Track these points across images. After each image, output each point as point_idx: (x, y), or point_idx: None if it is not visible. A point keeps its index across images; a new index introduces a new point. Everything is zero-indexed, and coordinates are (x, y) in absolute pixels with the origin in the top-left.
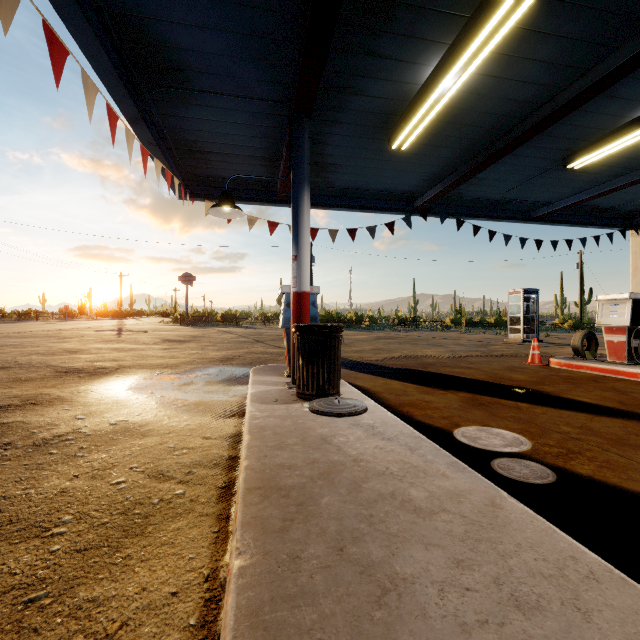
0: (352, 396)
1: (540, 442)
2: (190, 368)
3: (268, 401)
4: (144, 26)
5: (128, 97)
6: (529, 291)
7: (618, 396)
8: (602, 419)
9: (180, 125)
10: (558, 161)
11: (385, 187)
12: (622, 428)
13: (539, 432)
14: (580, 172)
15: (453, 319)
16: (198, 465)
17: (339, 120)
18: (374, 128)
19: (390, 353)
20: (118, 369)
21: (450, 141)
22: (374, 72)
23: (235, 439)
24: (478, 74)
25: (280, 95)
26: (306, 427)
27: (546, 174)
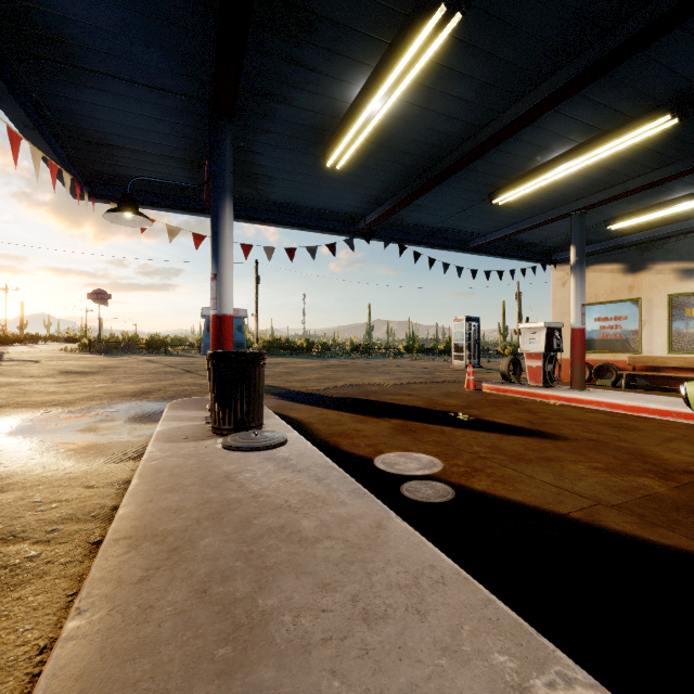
0: (276, 428)
1: (451, 463)
2: (90, 405)
3: (176, 439)
4: None
5: None
6: (471, 319)
7: (529, 416)
8: (510, 438)
9: (69, 108)
10: (485, 196)
11: (325, 206)
12: (523, 445)
13: (453, 454)
14: (505, 208)
15: (406, 346)
16: (69, 520)
17: (268, 128)
18: (307, 142)
19: (336, 382)
20: None
21: (386, 165)
22: (300, 82)
23: (128, 485)
24: (405, 101)
25: (196, 91)
26: (212, 465)
27: (477, 207)
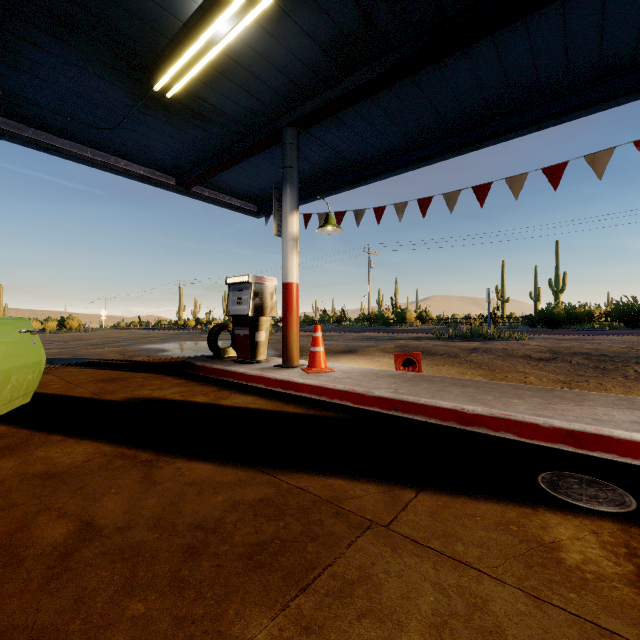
0: None
1: None
2: None
3: None
4: None
5: None
6: None
7: None
8: None
9: None
10: None
11: None
12: None
13: None
14: None
15: None
16: None
17: None
18: None
19: None
20: None
21: None
22: None
23: None
24: None
25: None
26: None
27: None
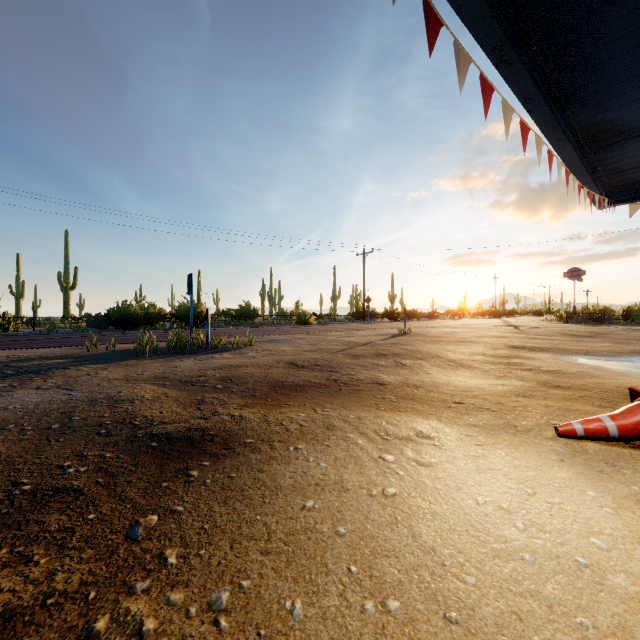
0: None
1: None
2: (612, 355)
3: None
4: (603, 124)
5: (580, 165)
6: None
7: None
8: None
9: (615, 160)
10: None
11: None
12: None
13: None
14: None
15: None
16: None
17: None
18: None
19: None
20: (547, 349)
21: None
22: None
23: None
24: None
25: None
26: None
27: None
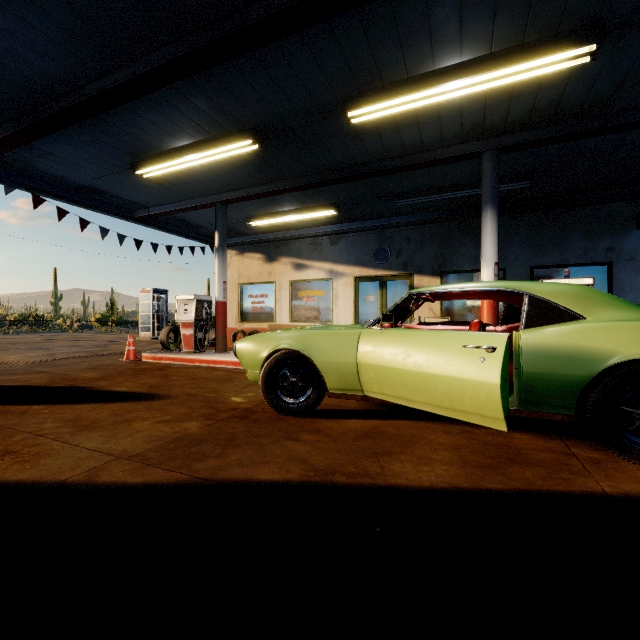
0: None
1: None
2: None
3: None
4: None
5: None
6: (159, 291)
7: (158, 381)
8: (108, 406)
9: None
10: (130, 164)
11: None
12: (113, 411)
13: (1, 438)
14: (157, 183)
15: (100, 318)
16: None
17: None
18: None
19: None
20: None
21: None
22: None
23: None
24: None
25: None
26: None
27: (125, 174)
